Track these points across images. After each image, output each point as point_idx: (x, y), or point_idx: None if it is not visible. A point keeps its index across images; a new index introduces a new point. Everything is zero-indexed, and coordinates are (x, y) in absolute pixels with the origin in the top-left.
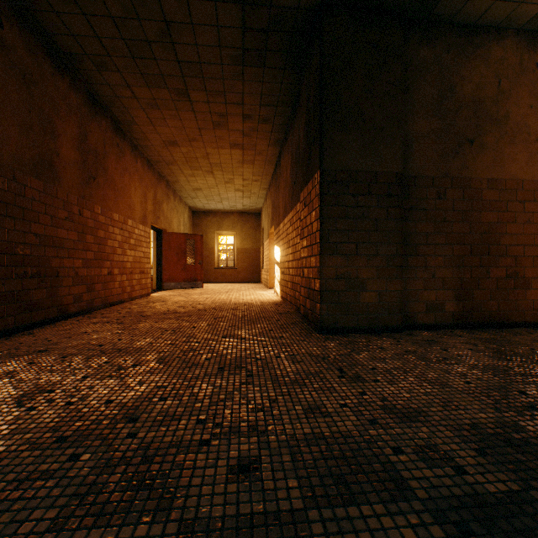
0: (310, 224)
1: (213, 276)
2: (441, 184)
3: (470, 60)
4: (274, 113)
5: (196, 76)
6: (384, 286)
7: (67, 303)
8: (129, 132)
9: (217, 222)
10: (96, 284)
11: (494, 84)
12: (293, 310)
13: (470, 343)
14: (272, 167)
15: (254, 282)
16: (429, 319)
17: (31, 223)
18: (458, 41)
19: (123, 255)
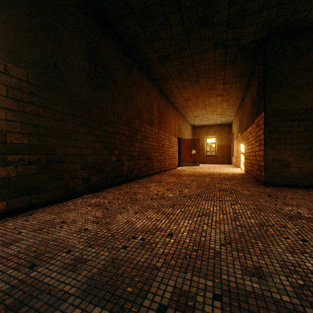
0: (259, 135)
1: (203, 160)
2: None
3: None
4: (240, 78)
5: (202, 74)
6: (302, 165)
7: (155, 169)
8: (171, 98)
9: (205, 131)
10: (161, 162)
11: None
12: (251, 177)
13: None
14: (239, 101)
15: (227, 164)
16: None
17: (148, 141)
18: None
19: (169, 151)
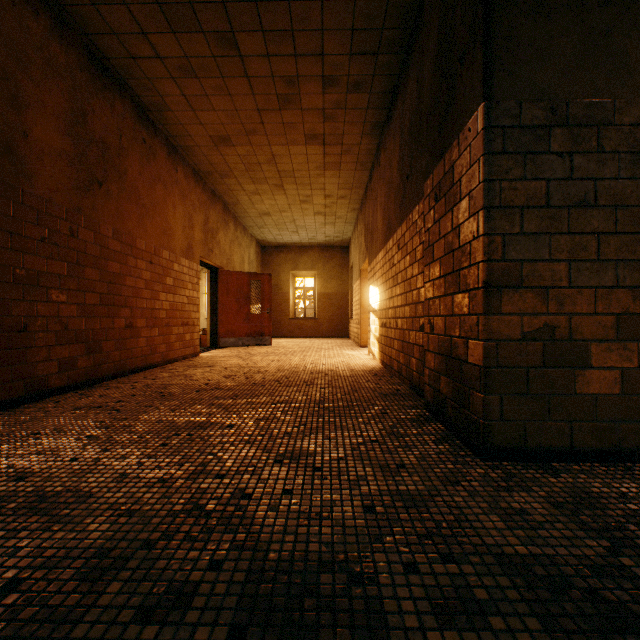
0: (452, 229)
1: (287, 328)
2: None
3: None
4: (372, 68)
5: None
6: (635, 357)
7: (45, 374)
8: (162, 124)
9: (292, 259)
10: (103, 342)
11: None
12: (406, 388)
13: None
14: (366, 174)
15: (340, 337)
16: None
17: None
18: None
19: (154, 300)
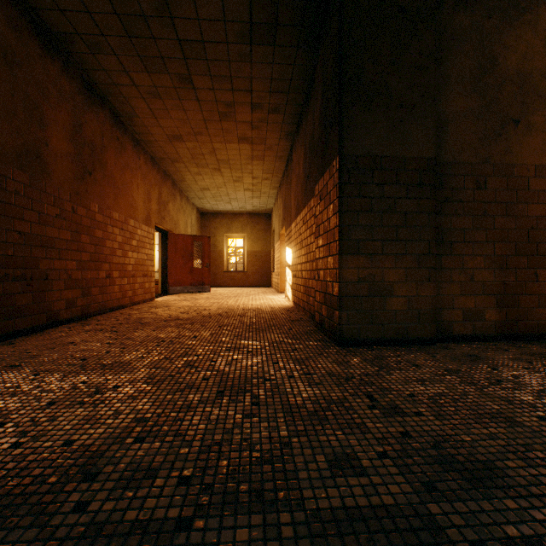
0: (327, 219)
1: (221, 279)
2: (481, 172)
3: (515, 26)
4: (285, 100)
5: (199, 57)
6: (414, 290)
7: (58, 309)
8: (131, 125)
9: (226, 224)
10: (92, 288)
11: (544, 54)
12: (307, 317)
13: (522, 359)
14: (283, 164)
15: (264, 286)
16: (466, 330)
17: (14, 219)
18: (501, 5)
19: (124, 257)
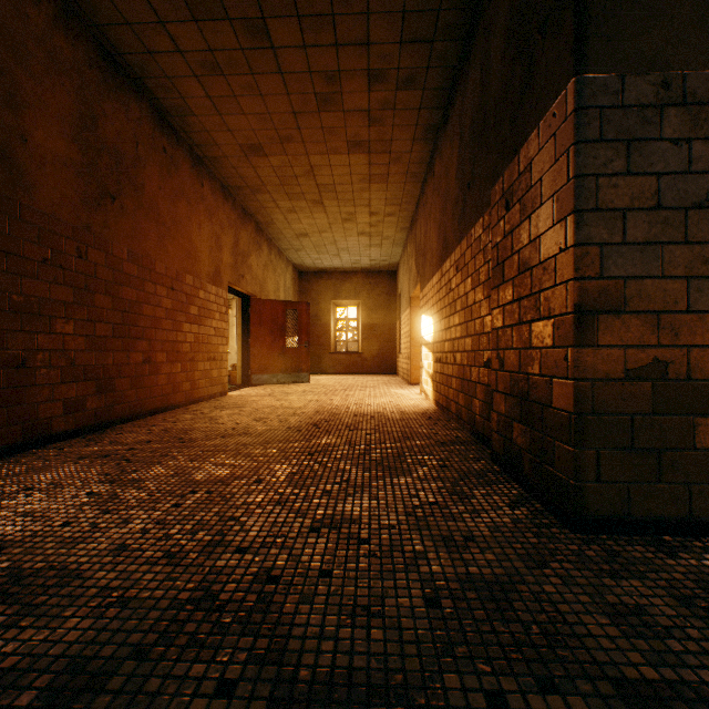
0: (530, 241)
1: (327, 364)
2: None
3: None
4: (426, 59)
5: None
6: None
7: (48, 416)
8: (186, 132)
9: (333, 286)
10: (117, 379)
11: None
12: (467, 434)
13: None
14: (418, 187)
15: (386, 374)
16: None
17: None
18: None
19: (176, 332)
